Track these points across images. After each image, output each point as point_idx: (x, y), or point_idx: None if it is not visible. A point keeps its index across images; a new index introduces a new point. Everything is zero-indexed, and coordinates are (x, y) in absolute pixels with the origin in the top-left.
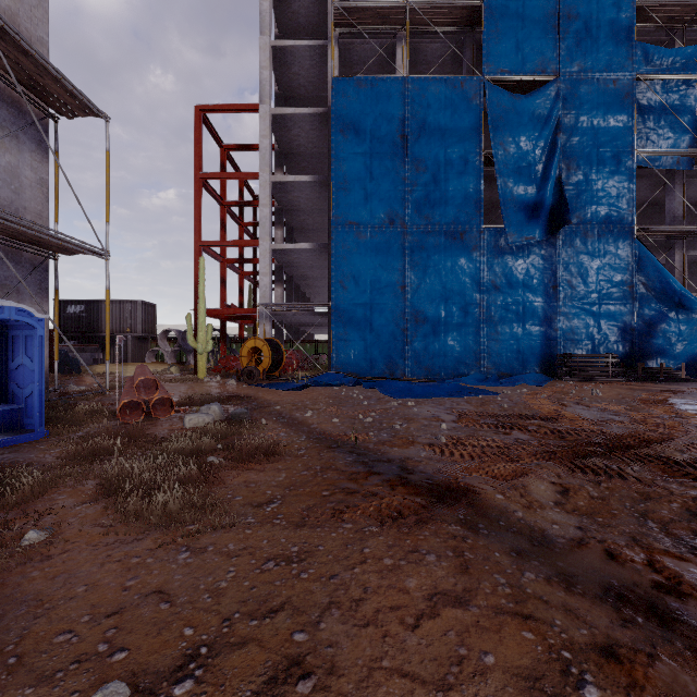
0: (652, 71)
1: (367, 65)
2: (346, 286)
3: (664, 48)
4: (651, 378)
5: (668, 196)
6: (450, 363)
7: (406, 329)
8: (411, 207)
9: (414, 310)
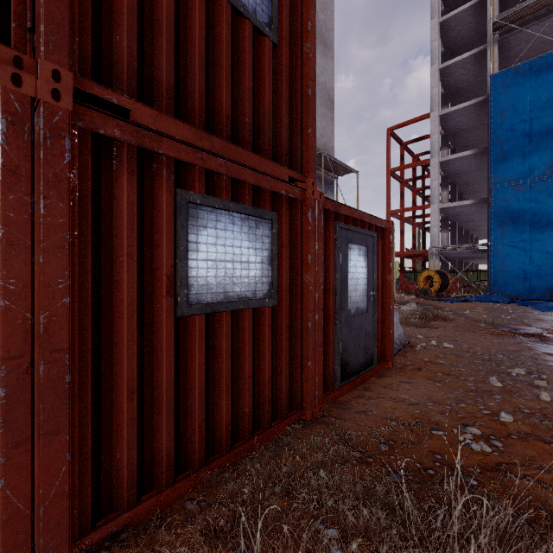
0: None
1: (527, 47)
2: (504, 229)
3: None
4: None
5: None
6: None
7: None
8: None
9: None
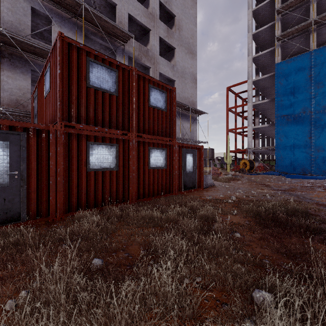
0: None
1: (294, 49)
2: (281, 139)
3: None
4: None
5: None
6: None
7: (312, 155)
8: (314, 104)
9: (316, 147)
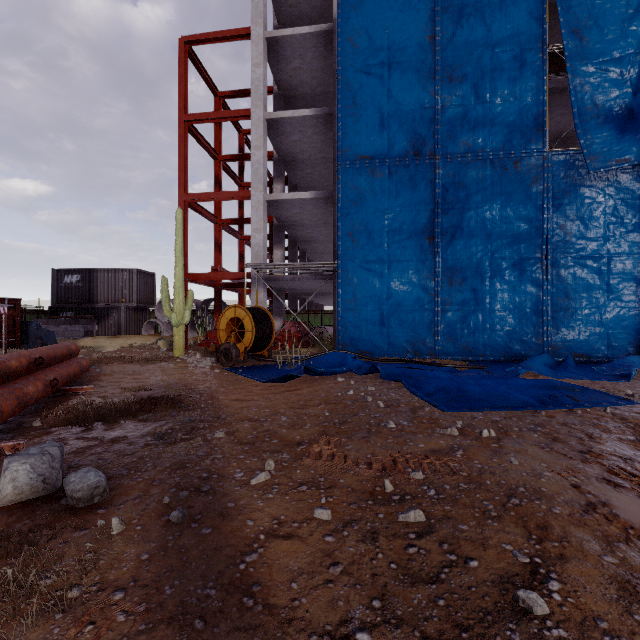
0: None
1: None
2: (356, 240)
3: None
4: None
5: None
6: (498, 339)
7: (436, 294)
8: (442, 131)
9: (447, 269)
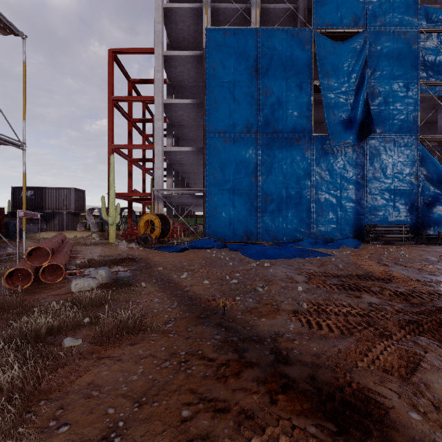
0: (431, 26)
1: (231, 21)
2: (216, 177)
3: (440, 9)
4: (433, 242)
5: (439, 115)
6: (289, 231)
7: (258, 207)
8: (262, 120)
9: (264, 194)
